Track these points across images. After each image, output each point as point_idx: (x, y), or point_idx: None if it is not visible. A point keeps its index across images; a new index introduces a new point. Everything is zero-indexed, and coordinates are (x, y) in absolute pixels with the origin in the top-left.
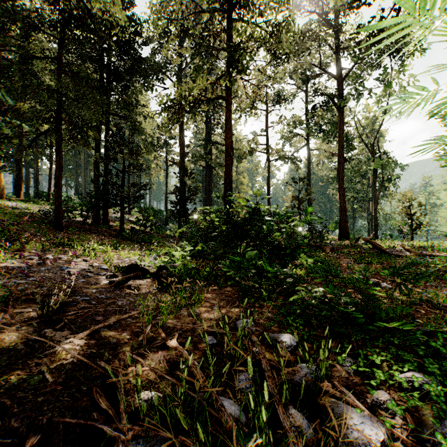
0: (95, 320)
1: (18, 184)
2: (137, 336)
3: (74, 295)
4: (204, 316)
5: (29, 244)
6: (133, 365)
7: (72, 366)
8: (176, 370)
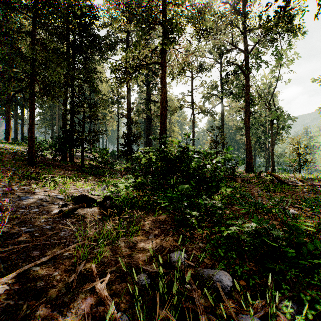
0: (30, 256)
1: (7, 131)
2: (68, 276)
3: (20, 226)
4: (140, 246)
5: (0, 177)
6: None
7: None
8: None
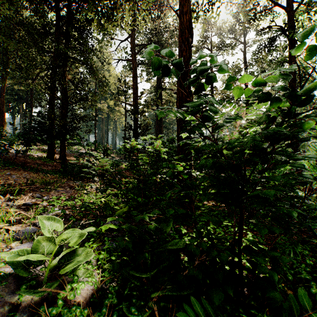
0: None
1: (1, 125)
2: None
3: None
4: None
5: None
6: None
7: None
8: None
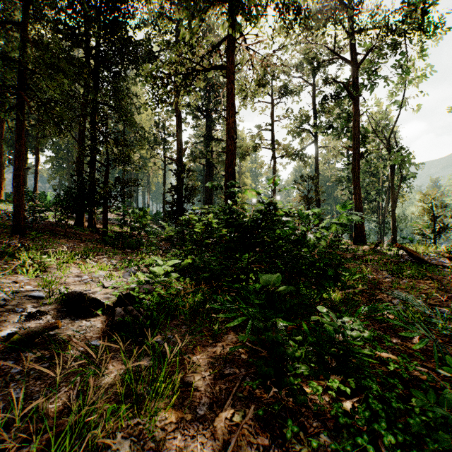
0: None
1: None
2: None
3: None
4: None
5: None
6: None
7: None
8: None
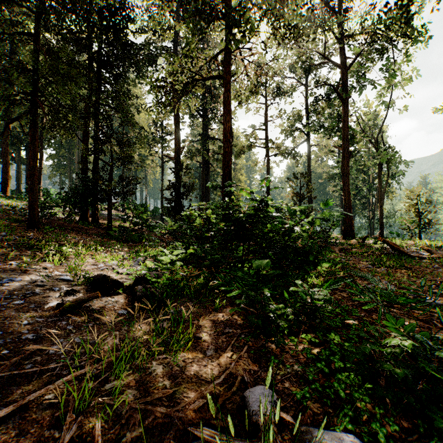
0: None
1: (4, 180)
2: None
3: None
4: (191, 373)
5: None
6: None
7: None
8: None
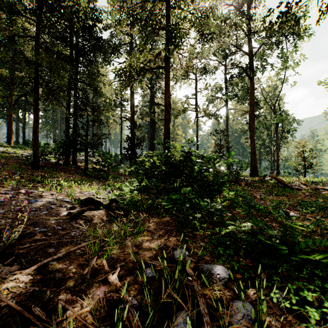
0: (46, 252)
1: (9, 135)
2: (82, 269)
3: (34, 227)
4: (146, 245)
5: (8, 181)
6: (72, 306)
7: (10, 309)
8: (114, 310)
